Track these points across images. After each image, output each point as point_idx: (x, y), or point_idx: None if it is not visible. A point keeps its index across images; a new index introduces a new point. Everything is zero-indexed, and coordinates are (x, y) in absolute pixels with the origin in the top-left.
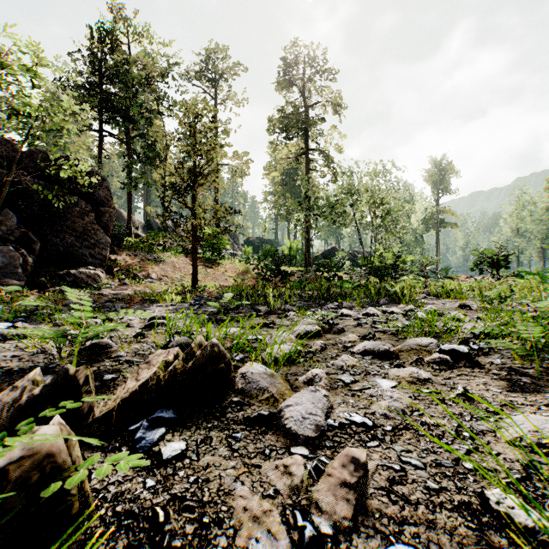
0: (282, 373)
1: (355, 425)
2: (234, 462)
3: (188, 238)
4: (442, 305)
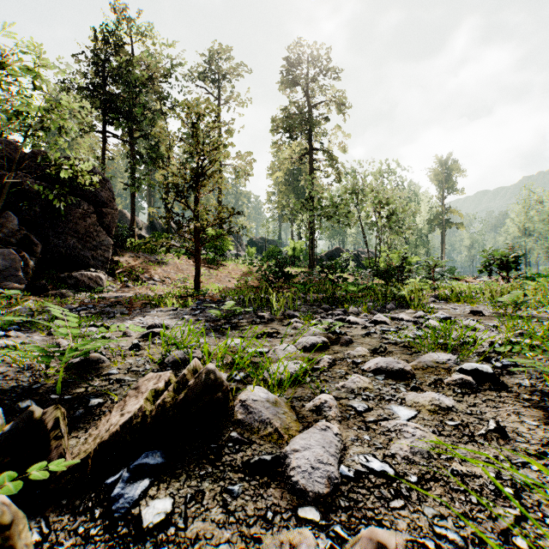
0: (287, 397)
1: (374, 475)
2: (229, 532)
3: (190, 239)
4: (452, 311)
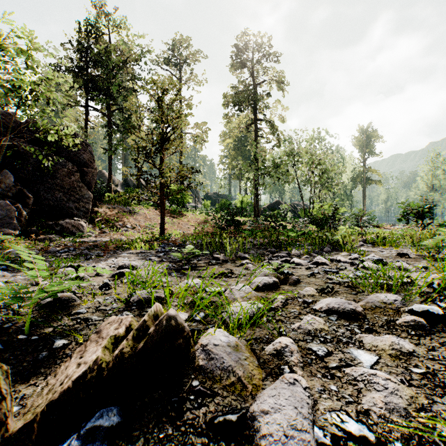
0: (246, 339)
1: (353, 441)
2: None
3: (156, 193)
4: (381, 253)
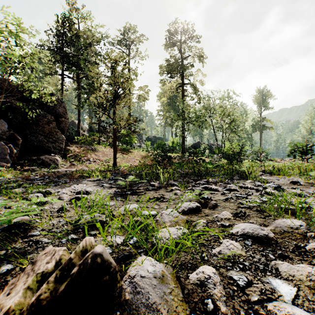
0: (172, 265)
1: None
2: None
3: (111, 136)
4: (277, 181)
